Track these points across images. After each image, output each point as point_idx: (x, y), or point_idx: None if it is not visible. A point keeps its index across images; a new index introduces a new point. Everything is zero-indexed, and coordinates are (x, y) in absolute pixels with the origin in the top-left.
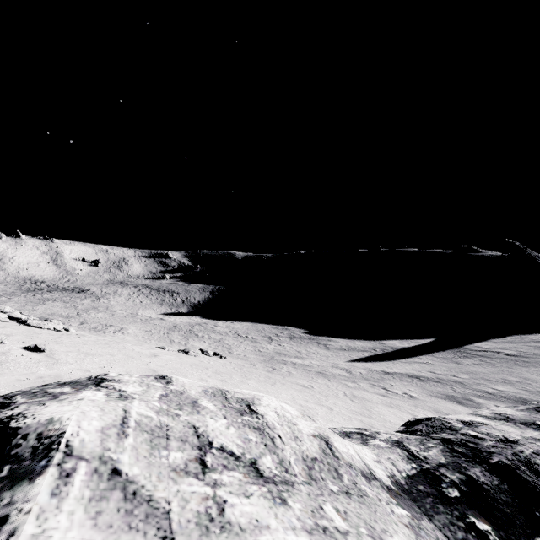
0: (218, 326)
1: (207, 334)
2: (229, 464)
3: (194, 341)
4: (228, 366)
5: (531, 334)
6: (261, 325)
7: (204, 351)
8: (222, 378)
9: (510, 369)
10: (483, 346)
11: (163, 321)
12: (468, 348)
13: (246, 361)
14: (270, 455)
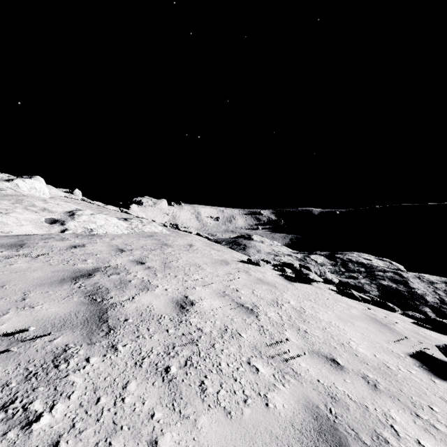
0: None
1: None
2: (267, 241)
3: None
4: None
5: None
6: None
7: None
8: None
9: None
10: None
11: None
12: None
13: None
14: (272, 243)
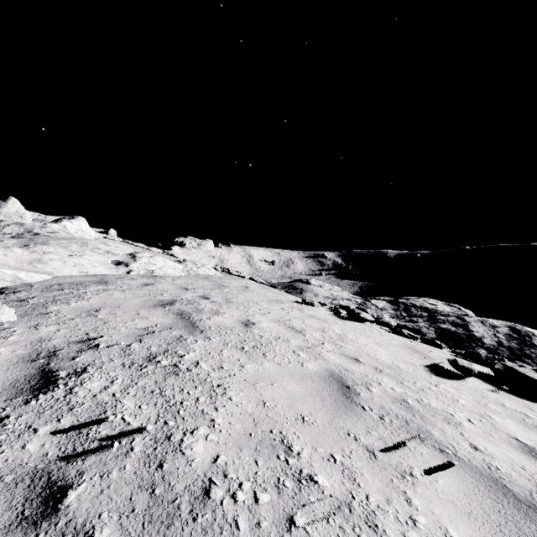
0: None
1: None
2: (326, 286)
3: None
4: None
5: None
6: None
7: None
8: None
9: None
10: None
11: None
12: None
13: None
14: (332, 287)
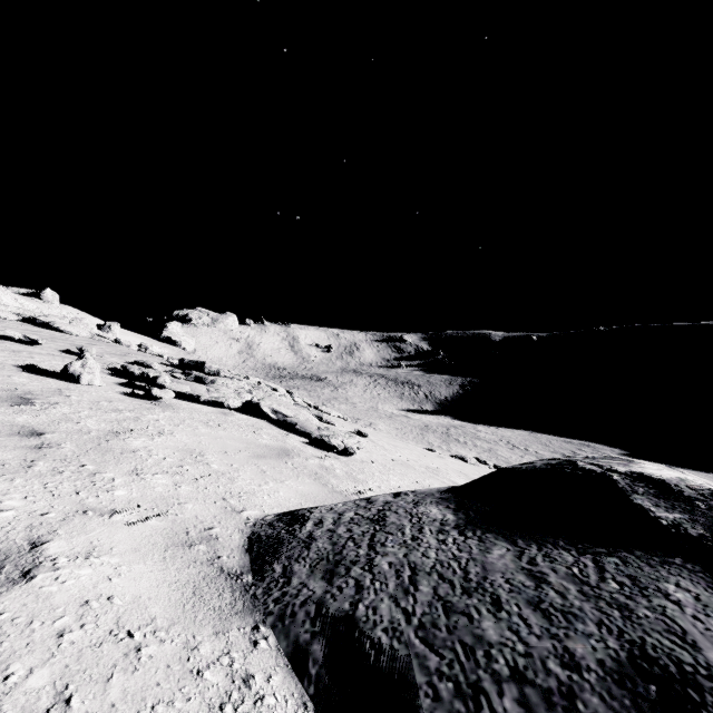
0: (481, 432)
1: (470, 440)
2: None
3: (457, 447)
4: None
5: None
6: (542, 435)
7: (482, 461)
8: None
9: None
10: None
11: (409, 418)
12: None
13: None
14: None
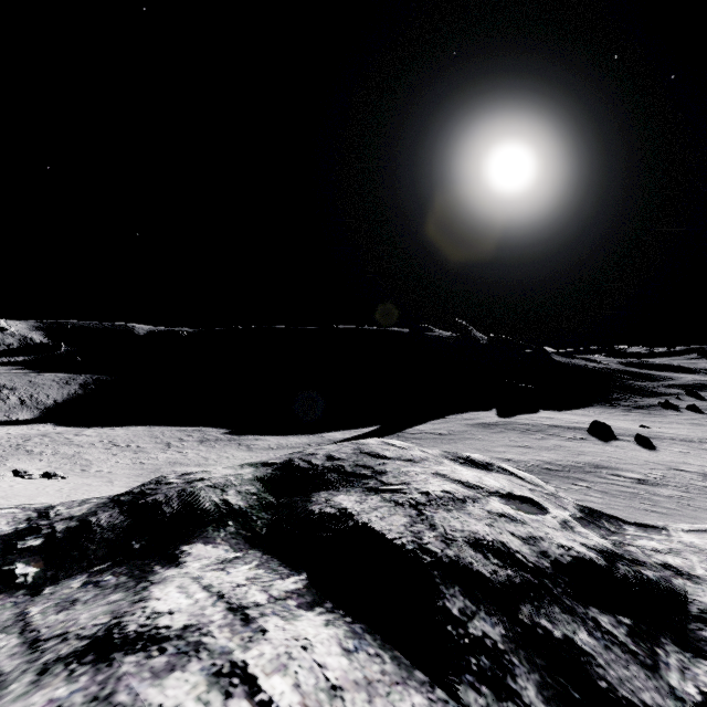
0: (82, 436)
1: (53, 448)
2: None
3: (19, 461)
4: (50, 488)
5: (465, 413)
6: (160, 428)
7: (21, 472)
8: (4, 502)
9: (435, 447)
10: (421, 428)
11: None
12: (407, 431)
13: (103, 479)
14: None
